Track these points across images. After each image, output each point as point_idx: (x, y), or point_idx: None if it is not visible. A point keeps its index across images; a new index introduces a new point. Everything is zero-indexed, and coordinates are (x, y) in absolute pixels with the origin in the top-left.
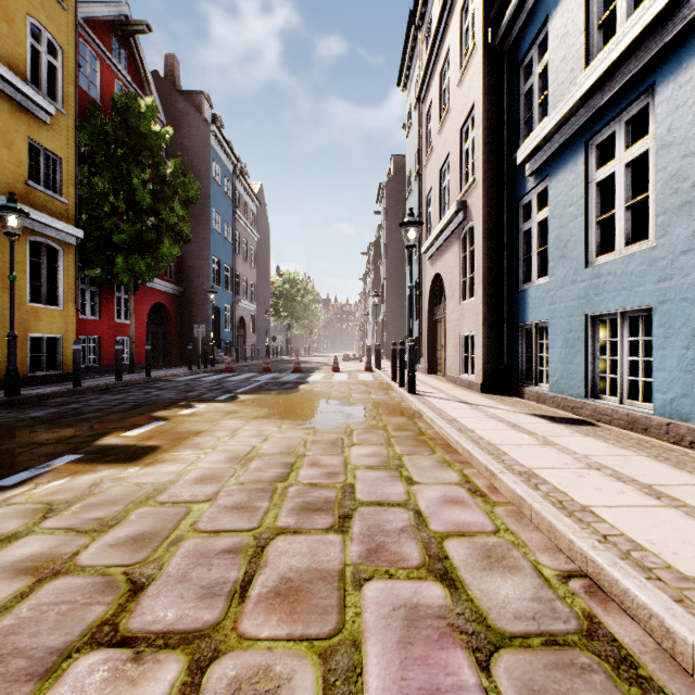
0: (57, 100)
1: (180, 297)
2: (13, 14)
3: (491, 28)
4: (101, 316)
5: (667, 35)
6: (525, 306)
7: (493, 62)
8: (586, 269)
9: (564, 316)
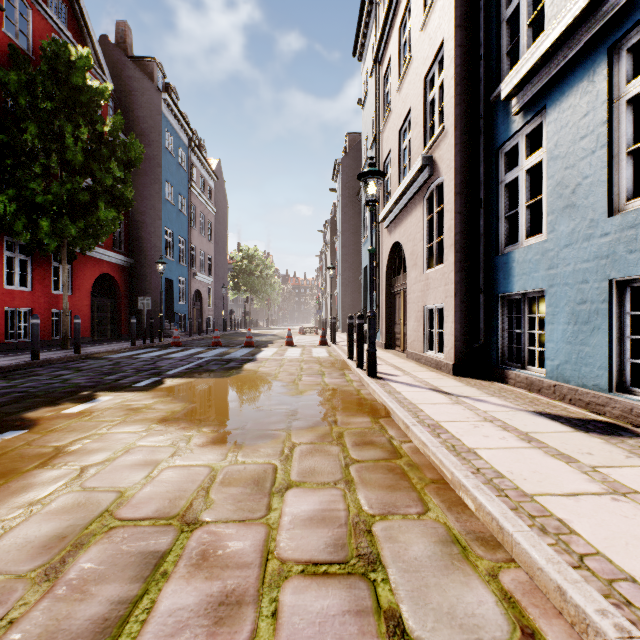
0: None
1: (131, 268)
2: None
3: None
4: (33, 287)
5: None
6: (508, 273)
7: None
8: (612, 218)
9: (571, 283)
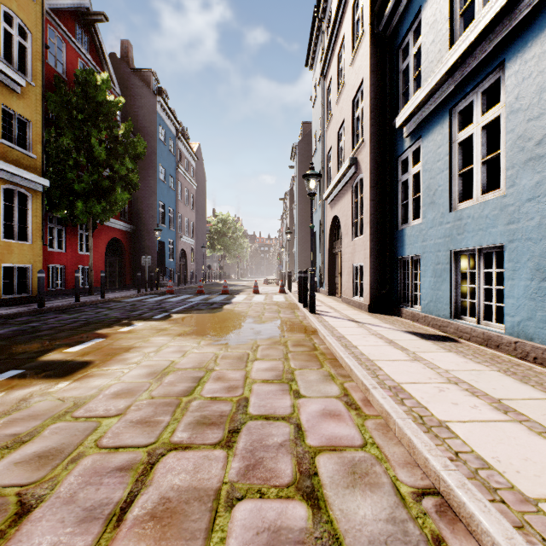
0: (26, 74)
1: (133, 233)
2: None
3: (376, 18)
4: (66, 249)
5: (515, 19)
6: (402, 243)
7: (378, 45)
8: (451, 213)
9: (433, 251)
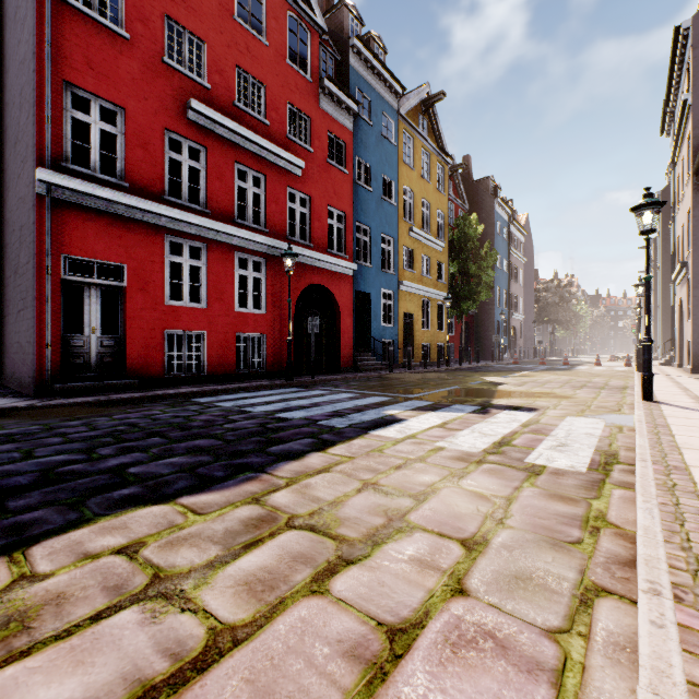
0: (442, 238)
1: (475, 316)
2: (434, 214)
3: (694, 175)
4: None
5: None
6: None
7: None
8: None
9: None
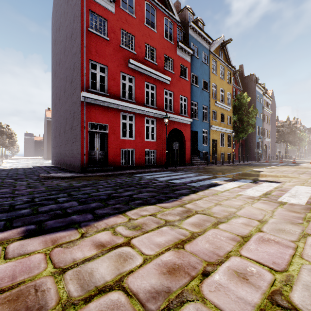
0: (230, 105)
1: (245, 140)
2: (226, 94)
3: None
4: None
5: None
6: None
7: None
8: None
9: None
